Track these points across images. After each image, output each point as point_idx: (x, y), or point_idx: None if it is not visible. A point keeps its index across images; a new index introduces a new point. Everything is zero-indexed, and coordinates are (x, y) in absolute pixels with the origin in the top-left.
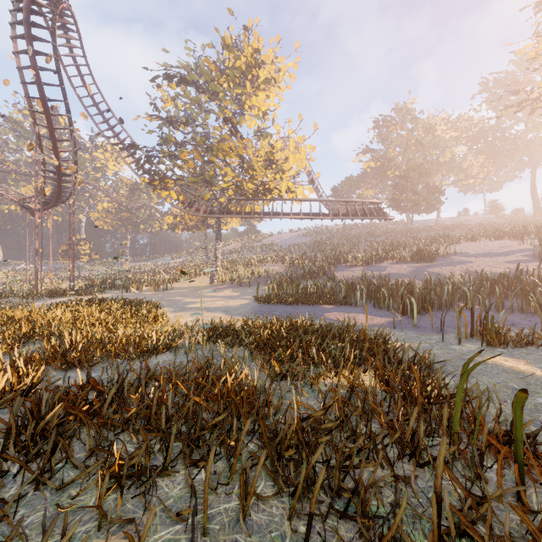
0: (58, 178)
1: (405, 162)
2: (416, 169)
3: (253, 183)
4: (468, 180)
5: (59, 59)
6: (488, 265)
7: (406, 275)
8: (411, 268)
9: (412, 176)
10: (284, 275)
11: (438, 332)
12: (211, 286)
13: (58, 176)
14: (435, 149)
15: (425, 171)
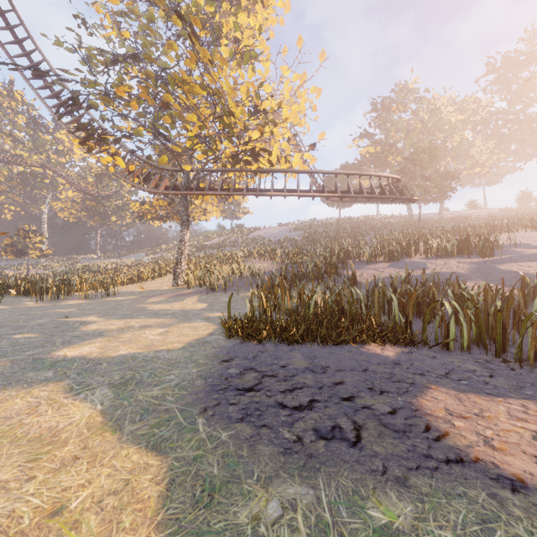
0: None
1: (408, 146)
2: (426, 151)
3: (231, 140)
4: (474, 169)
5: None
6: None
7: (468, 276)
8: (467, 265)
9: (420, 159)
10: (276, 275)
11: None
12: (172, 290)
13: None
14: (440, 133)
15: (436, 153)
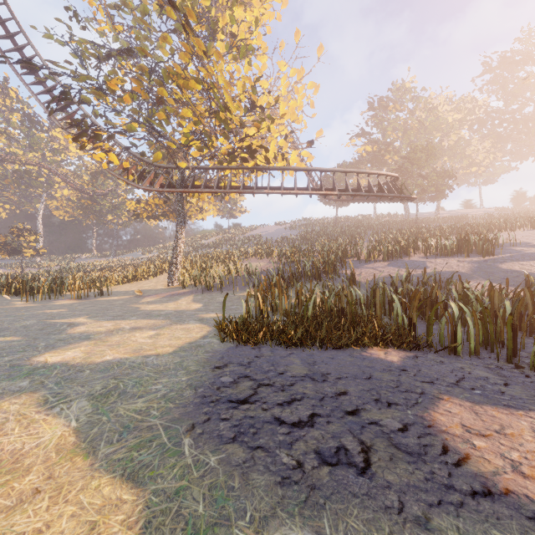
0: None
1: (406, 145)
2: (423, 150)
3: (227, 136)
4: (471, 169)
5: None
6: None
7: (469, 275)
8: (468, 264)
9: (418, 158)
10: (273, 275)
11: None
12: (167, 290)
13: None
14: (437, 132)
15: (433, 152)
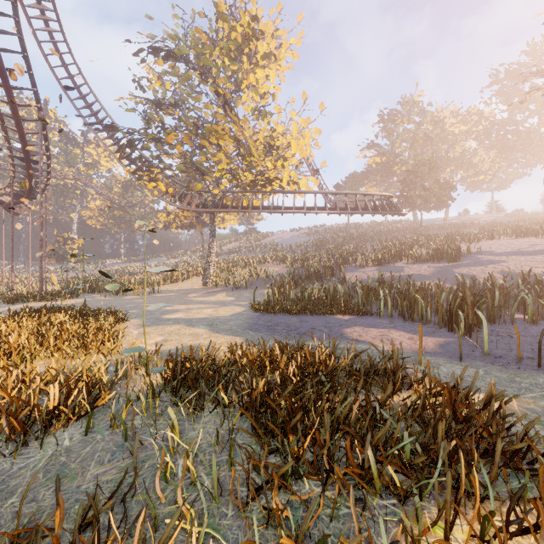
0: (26, 165)
1: (412, 157)
2: (425, 163)
3: (251, 171)
4: (478, 177)
5: (33, 34)
6: (527, 265)
7: (429, 277)
8: (433, 269)
9: (421, 171)
10: (286, 277)
11: (534, 367)
12: (203, 289)
13: (27, 163)
14: (444, 144)
15: (435, 165)
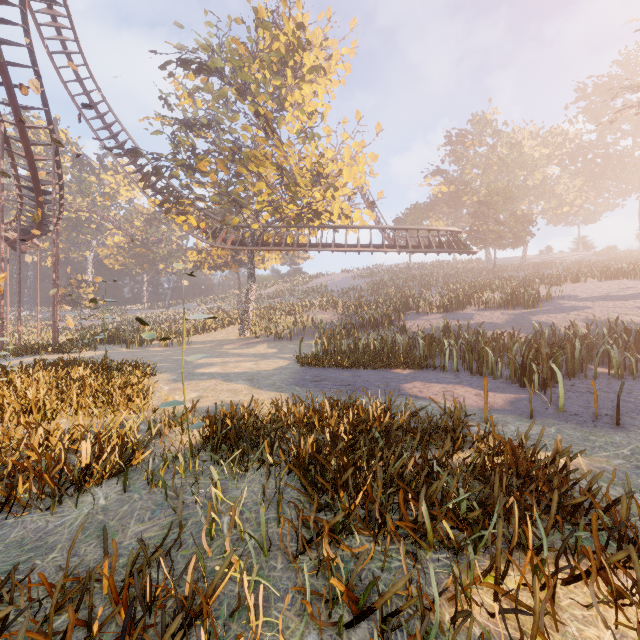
0: (36, 196)
1: (485, 185)
2: (500, 193)
3: (296, 203)
4: (562, 209)
5: (43, 43)
6: (615, 312)
7: (502, 325)
8: (507, 316)
9: (494, 202)
10: (336, 325)
11: (612, 426)
12: (241, 340)
13: (37, 194)
14: (522, 170)
15: (511, 195)
